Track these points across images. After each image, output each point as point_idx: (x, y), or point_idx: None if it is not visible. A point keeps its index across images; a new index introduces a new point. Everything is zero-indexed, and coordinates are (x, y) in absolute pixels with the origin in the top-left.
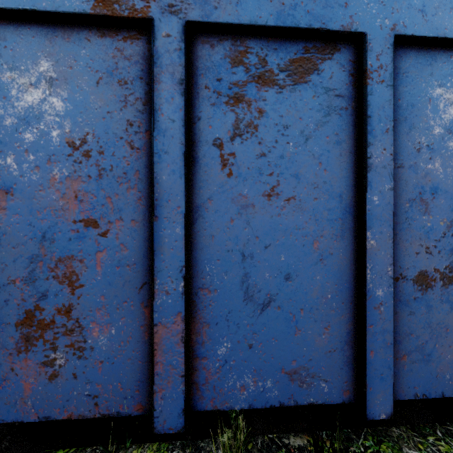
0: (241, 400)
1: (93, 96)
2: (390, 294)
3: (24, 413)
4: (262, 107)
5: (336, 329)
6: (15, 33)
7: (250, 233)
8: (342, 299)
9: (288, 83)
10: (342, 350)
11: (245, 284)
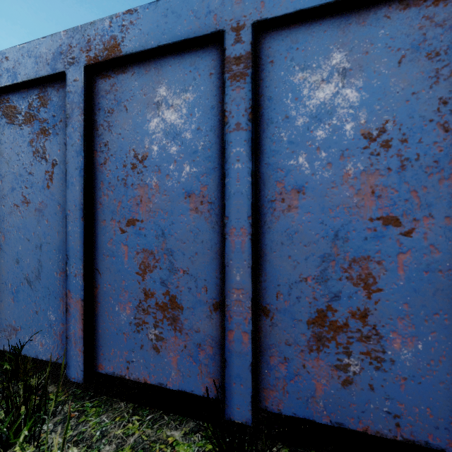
0: None
1: (394, 78)
2: None
3: (315, 412)
4: None
5: None
6: (307, 33)
7: None
8: None
9: None
10: None
11: None
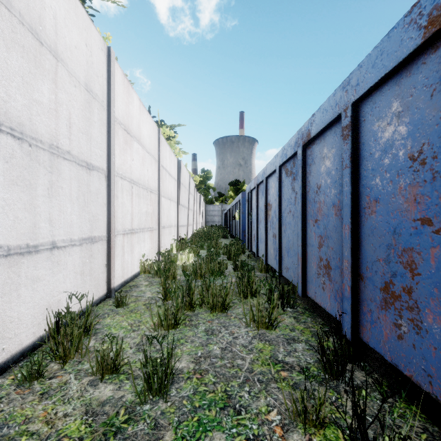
0: None
1: (428, 110)
2: None
3: (384, 351)
4: None
5: None
6: (380, 95)
7: None
8: None
9: None
10: None
11: None
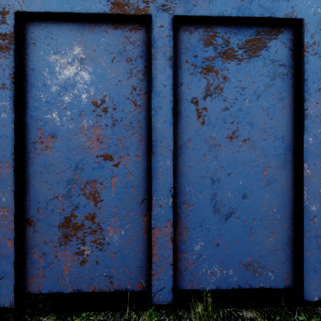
0: (211, 283)
1: (109, 70)
2: None
3: (64, 286)
4: (226, 74)
5: (280, 234)
6: (58, 29)
7: (217, 164)
8: (284, 212)
9: (244, 57)
10: (284, 249)
11: (213, 200)
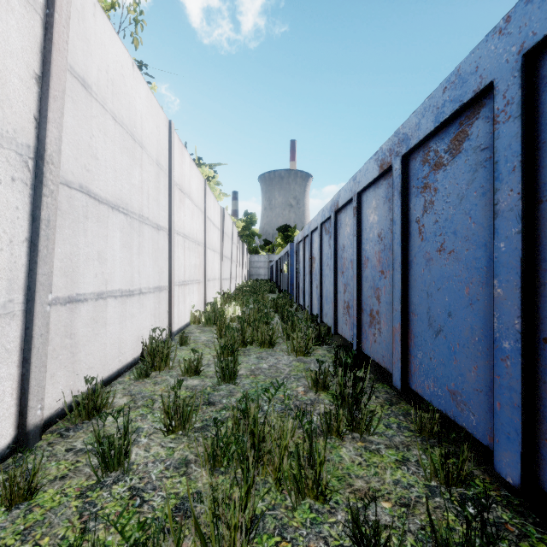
0: (427, 394)
1: (383, 211)
2: (517, 349)
3: (370, 353)
4: (436, 186)
5: (482, 372)
6: (369, 193)
7: (431, 279)
8: (487, 345)
9: (449, 160)
10: (487, 395)
11: (428, 314)
